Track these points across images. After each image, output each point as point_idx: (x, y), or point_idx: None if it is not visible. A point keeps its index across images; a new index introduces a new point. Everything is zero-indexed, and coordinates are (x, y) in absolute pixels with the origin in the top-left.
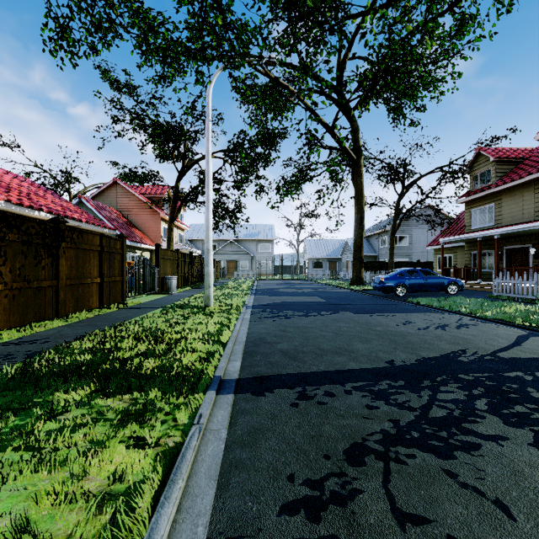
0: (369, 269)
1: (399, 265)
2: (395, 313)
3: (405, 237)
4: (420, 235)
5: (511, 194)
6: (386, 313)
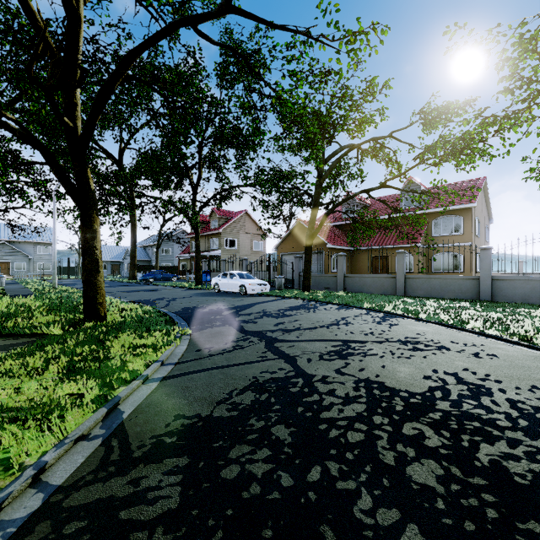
0: (143, 270)
1: (163, 268)
2: (141, 286)
3: (169, 249)
4: (179, 248)
5: (203, 238)
6: (138, 286)
